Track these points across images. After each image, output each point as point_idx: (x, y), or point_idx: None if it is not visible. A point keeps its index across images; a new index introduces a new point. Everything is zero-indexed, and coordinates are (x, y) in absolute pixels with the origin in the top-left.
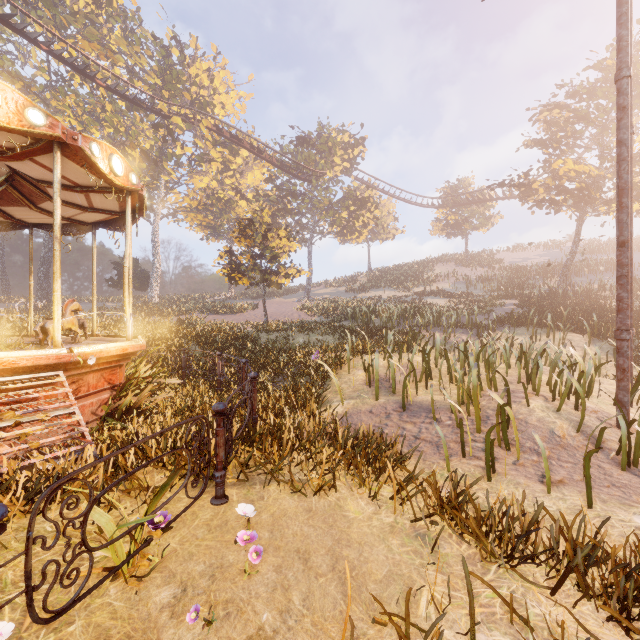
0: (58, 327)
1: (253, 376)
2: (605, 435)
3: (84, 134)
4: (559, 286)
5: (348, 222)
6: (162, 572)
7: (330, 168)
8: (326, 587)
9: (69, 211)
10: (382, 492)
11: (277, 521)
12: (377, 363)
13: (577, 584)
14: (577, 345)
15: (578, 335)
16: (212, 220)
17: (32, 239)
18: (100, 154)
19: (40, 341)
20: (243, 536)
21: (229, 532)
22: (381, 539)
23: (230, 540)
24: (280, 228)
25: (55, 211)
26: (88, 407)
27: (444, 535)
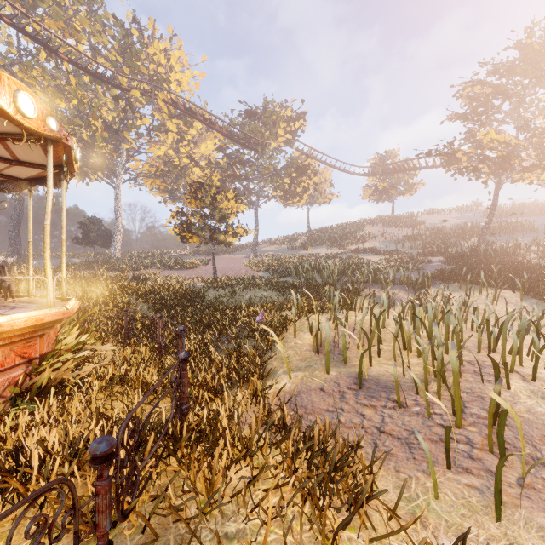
0: None
1: (183, 357)
2: None
3: None
4: (478, 245)
5: (290, 187)
6: None
7: (274, 139)
8: None
9: None
10: None
11: None
12: (328, 332)
13: None
14: (509, 301)
15: (508, 292)
16: (169, 185)
17: None
18: None
19: None
20: None
21: None
22: None
23: None
24: (228, 191)
25: None
26: None
27: None
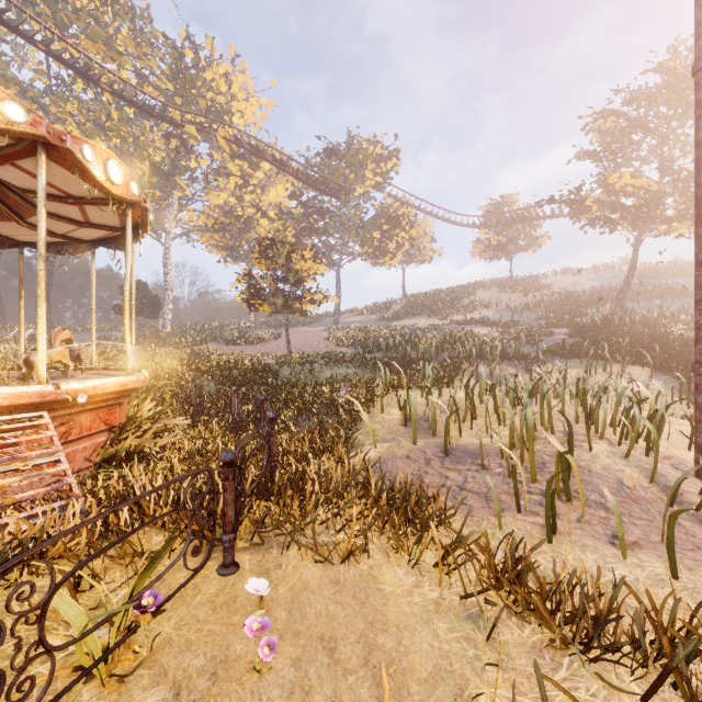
0: (43, 360)
1: (271, 417)
2: (683, 486)
3: (74, 134)
4: (614, 313)
5: (381, 243)
6: (151, 668)
7: (361, 183)
8: (357, 689)
9: (63, 227)
10: (424, 557)
11: (297, 597)
12: (415, 401)
13: (673, 684)
14: (637, 379)
15: (638, 368)
16: (230, 240)
17: (22, 259)
18: (94, 158)
19: (24, 376)
20: (252, 624)
21: (238, 612)
22: (424, 621)
23: (238, 623)
24: (305, 249)
25: (39, 224)
26: (80, 452)
27: (501, 615)
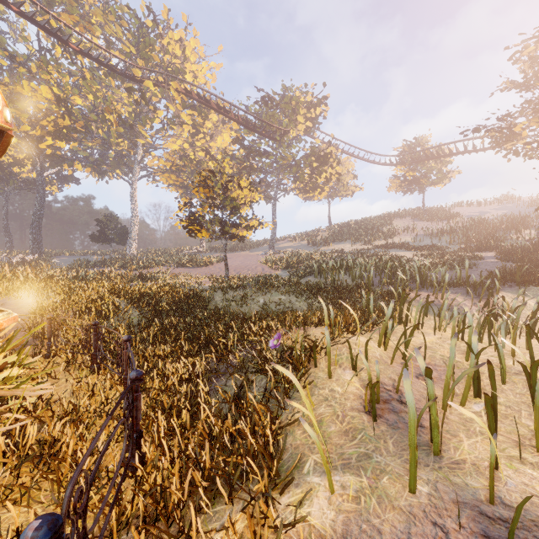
0: None
1: None
2: None
3: None
4: (538, 237)
5: (311, 178)
6: None
7: (293, 126)
8: None
9: None
10: None
11: None
12: (411, 403)
13: None
14: None
15: None
16: (184, 180)
17: None
18: None
19: None
20: None
21: None
22: None
23: None
24: (242, 178)
25: None
26: None
27: None
